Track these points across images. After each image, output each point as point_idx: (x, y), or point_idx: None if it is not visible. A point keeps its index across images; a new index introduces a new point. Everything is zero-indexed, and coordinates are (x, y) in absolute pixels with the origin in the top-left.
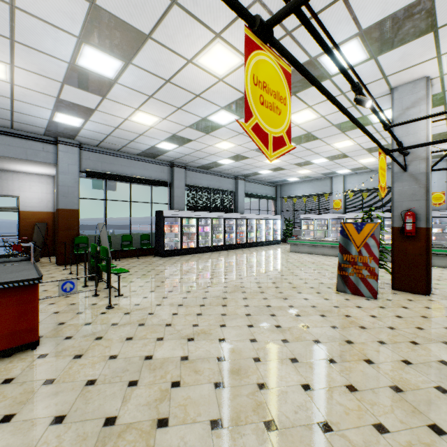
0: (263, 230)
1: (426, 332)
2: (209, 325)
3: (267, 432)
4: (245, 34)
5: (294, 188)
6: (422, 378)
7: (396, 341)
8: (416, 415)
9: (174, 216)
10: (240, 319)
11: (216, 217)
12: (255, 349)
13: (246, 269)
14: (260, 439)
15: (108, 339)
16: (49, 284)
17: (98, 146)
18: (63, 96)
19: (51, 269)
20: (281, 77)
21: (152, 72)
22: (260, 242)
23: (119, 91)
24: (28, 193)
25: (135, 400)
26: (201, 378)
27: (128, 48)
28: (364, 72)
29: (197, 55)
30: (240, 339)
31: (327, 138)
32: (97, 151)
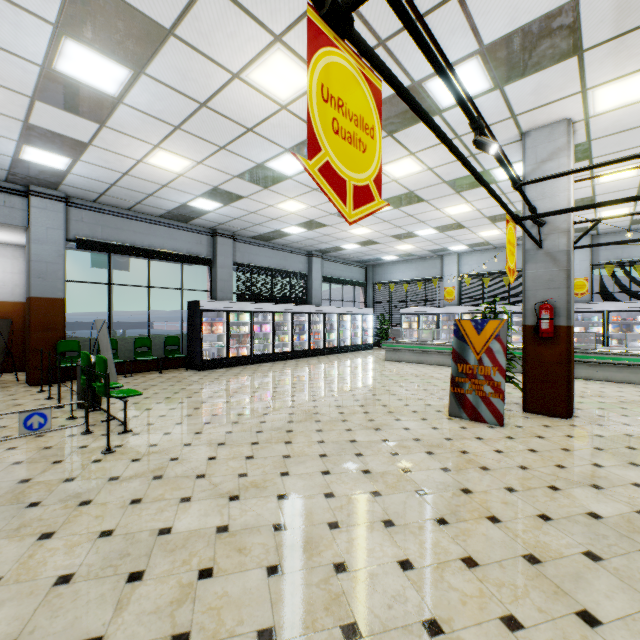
0: (348, 329)
1: (569, 472)
2: (263, 473)
3: None
4: (308, 18)
5: (391, 271)
6: (566, 541)
7: (530, 486)
8: (560, 599)
9: (216, 309)
10: (311, 463)
11: (279, 311)
12: (331, 509)
13: (323, 387)
14: None
15: (101, 503)
16: (11, 416)
17: (97, 201)
18: (35, 119)
19: (17, 393)
20: (366, 95)
21: (178, 90)
22: (344, 346)
23: (126, 116)
24: None
25: (137, 605)
26: (247, 561)
27: (139, 49)
28: (487, 107)
29: (247, 67)
30: (310, 494)
31: (437, 200)
32: (95, 209)
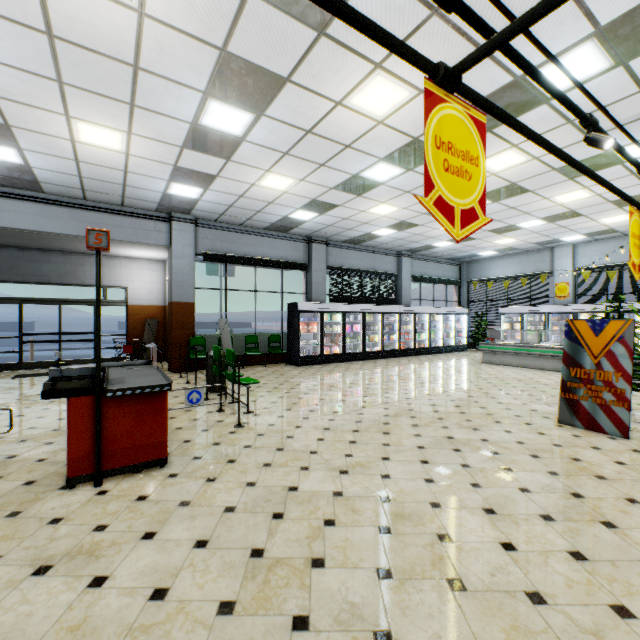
0: (440, 329)
1: None
2: (366, 456)
3: (452, 592)
4: (425, 88)
5: (489, 267)
6: None
7: None
8: None
9: (312, 310)
10: (409, 452)
11: (369, 311)
12: (432, 492)
13: (415, 386)
14: (443, 598)
15: (242, 463)
16: None
17: (217, 220)
18: (182, 162)
19: None
20: (471, 132)
21: (289, 123)
22: (435, 347)
23: (246, 150)
24: (136, 283)
25: (283, 534)
26: (361, 520)
27: (262, 97)
28: (606, 86)
29: (348, 94)
30: (411, 478)
31: (544, 189)
32: (216, 227)
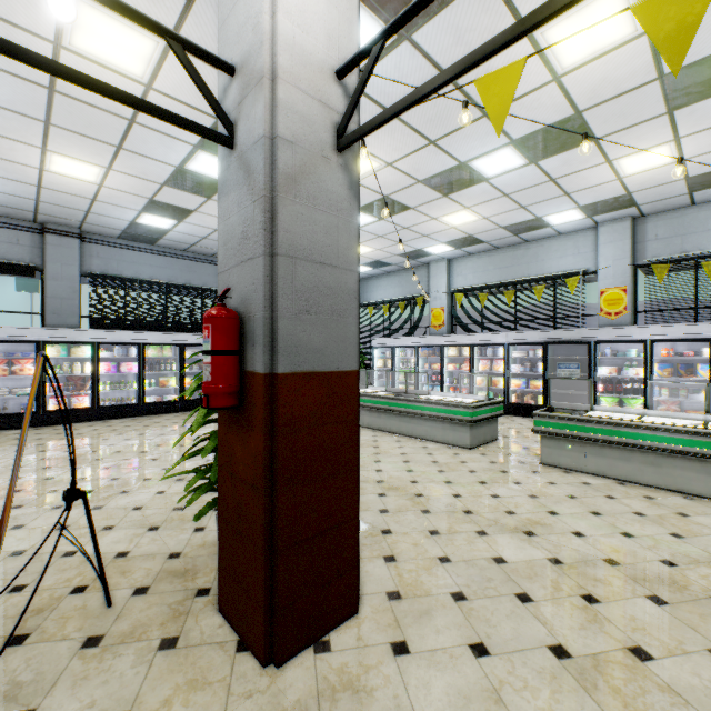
0: None
1: None
2: None
3: None
4: None
5: (372, 288)
6: None
7: None
8: None
9: (15, 338)
10: None
11: (154, 342)
12: None
13: (33, 479)
14: None
15: None
16: None
17: None
18: None
19: None
20: None
21: None
22: None
23: None
24: None
25: None
26: None
27: None
28: None
29: None
30: None
31: None
32: None
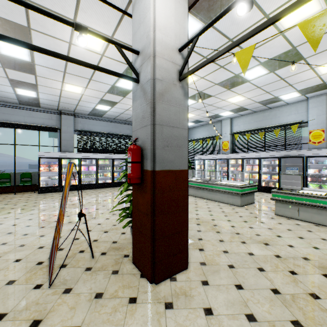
0: None
1: None
2: None
3: None
4: None
5: (194, 132)
6: None
7: None
8: None
9: (51, 157)
10: None
11: (102, 158)
12: None
13: None
14: None
15: None
16: None
17: None
18: None
19: None
20: None
21: None
22: None
23: None
24: None
25: None
26: None
27: None
28: None
29: None
30: None
31: None
32: None
